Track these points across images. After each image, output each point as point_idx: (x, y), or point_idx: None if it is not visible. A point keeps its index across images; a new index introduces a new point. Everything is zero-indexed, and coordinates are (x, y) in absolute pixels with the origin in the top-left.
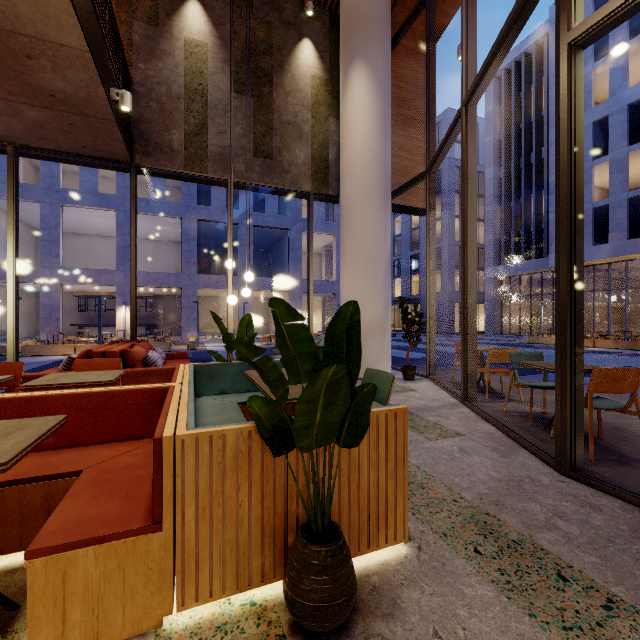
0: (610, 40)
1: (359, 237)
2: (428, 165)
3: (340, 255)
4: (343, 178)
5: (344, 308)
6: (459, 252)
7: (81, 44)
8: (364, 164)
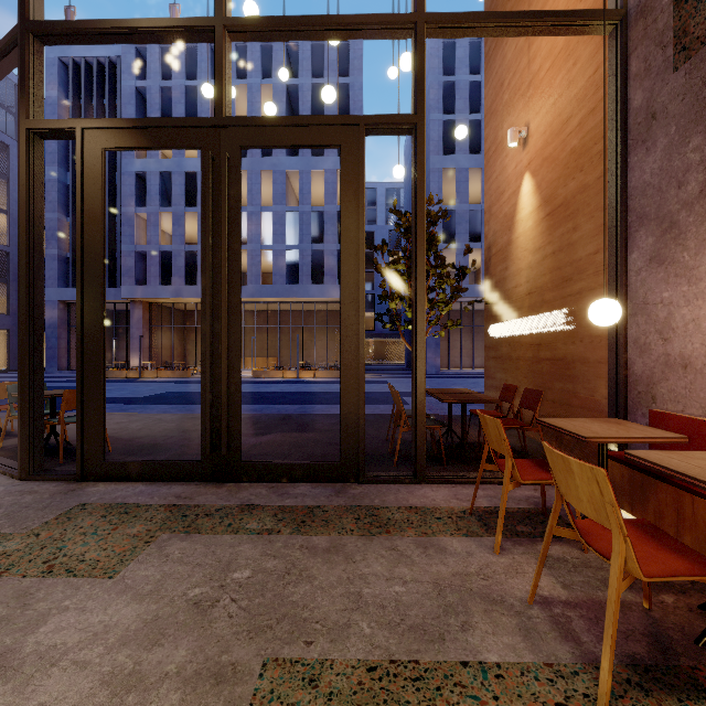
0: (173, 107)
1: None
2: None
3: None
4: None
5: None
6: (7, 260)
7: None
8: None
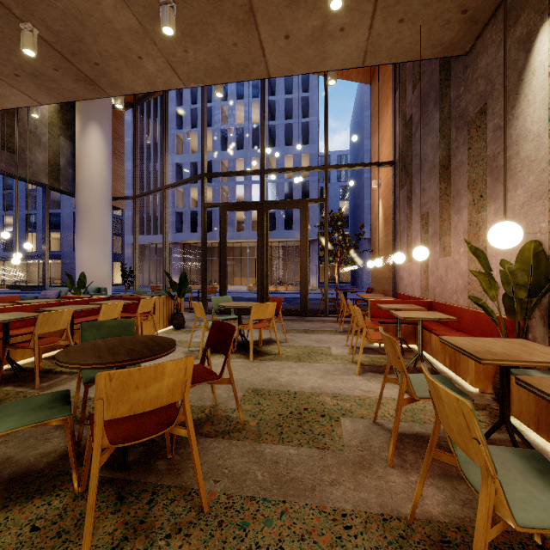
0: (198, 121)
1: (96, 226)
2: (135, 194)
3: (78, 234)
4: (82, 187)
5: (183, 273)
6: None
7: None
8: (99, 184)
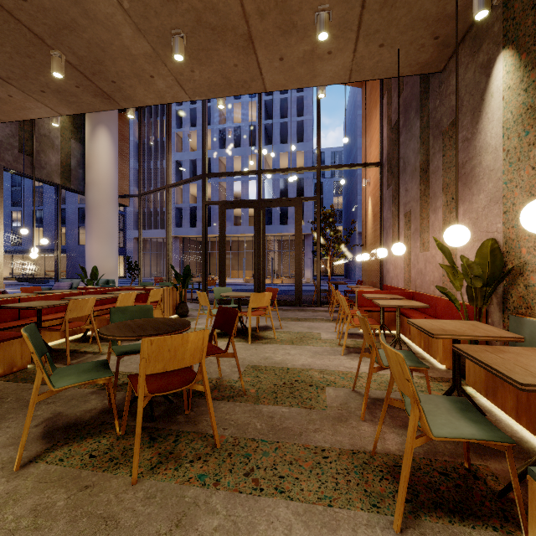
0: (197, 120)
1: (104, 223)
2: (140, 192)
3: (88, 230)
4: (92, 186)
5: (187, 266)
6: None
7: (6, 120)
8: (107, 184)
